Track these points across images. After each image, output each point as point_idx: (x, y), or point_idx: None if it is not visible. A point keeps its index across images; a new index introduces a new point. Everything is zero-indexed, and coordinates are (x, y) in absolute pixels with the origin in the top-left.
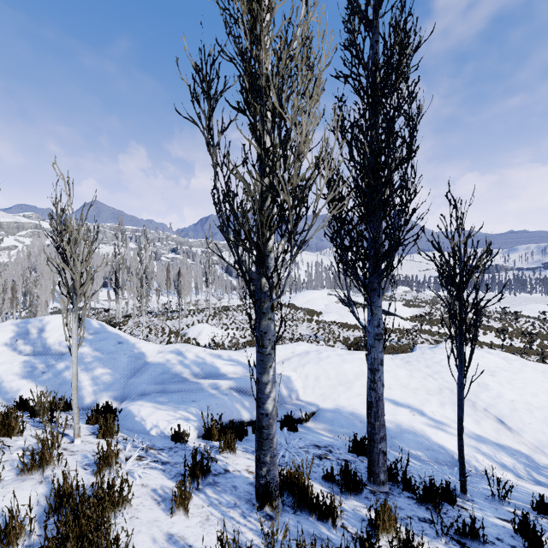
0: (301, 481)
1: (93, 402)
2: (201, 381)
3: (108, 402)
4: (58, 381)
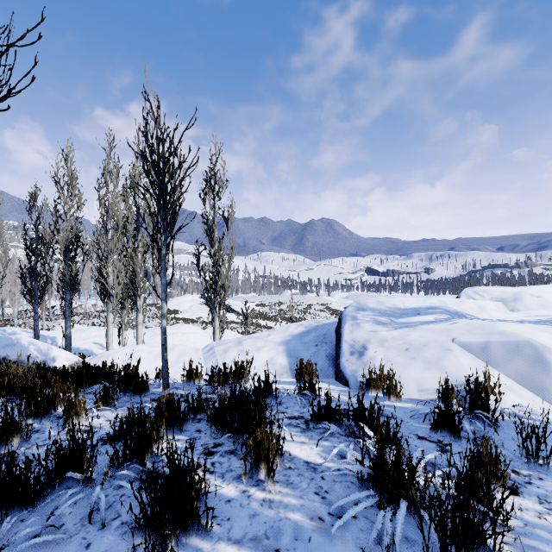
0: None
1: None
2: None
3: None
4: None
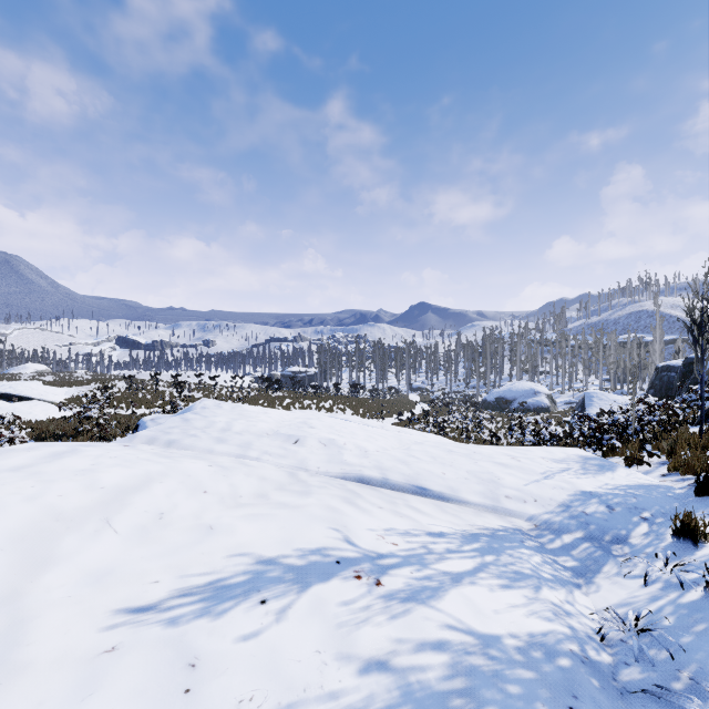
0: None
1: None
2: None
3: None
4: None
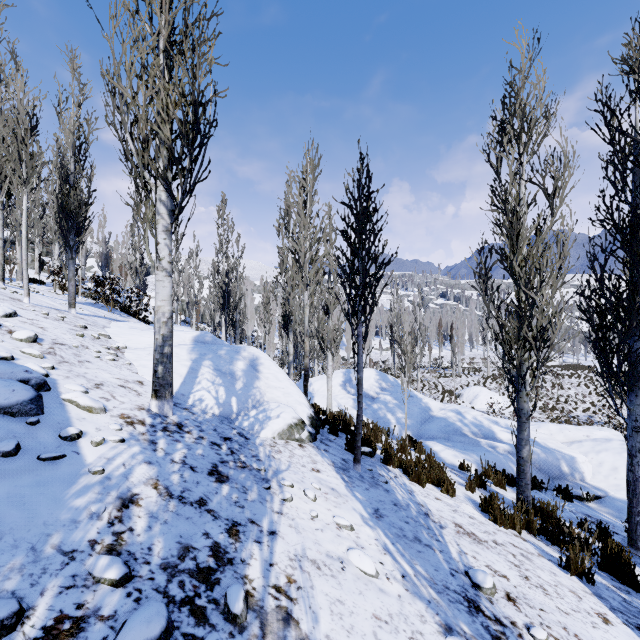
0: (548, 506)
1: (399, 435)
2: (479, 439)
3: (411, 436)
4: (376, 416)
